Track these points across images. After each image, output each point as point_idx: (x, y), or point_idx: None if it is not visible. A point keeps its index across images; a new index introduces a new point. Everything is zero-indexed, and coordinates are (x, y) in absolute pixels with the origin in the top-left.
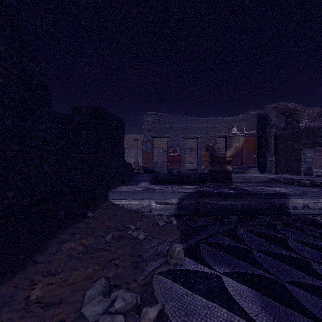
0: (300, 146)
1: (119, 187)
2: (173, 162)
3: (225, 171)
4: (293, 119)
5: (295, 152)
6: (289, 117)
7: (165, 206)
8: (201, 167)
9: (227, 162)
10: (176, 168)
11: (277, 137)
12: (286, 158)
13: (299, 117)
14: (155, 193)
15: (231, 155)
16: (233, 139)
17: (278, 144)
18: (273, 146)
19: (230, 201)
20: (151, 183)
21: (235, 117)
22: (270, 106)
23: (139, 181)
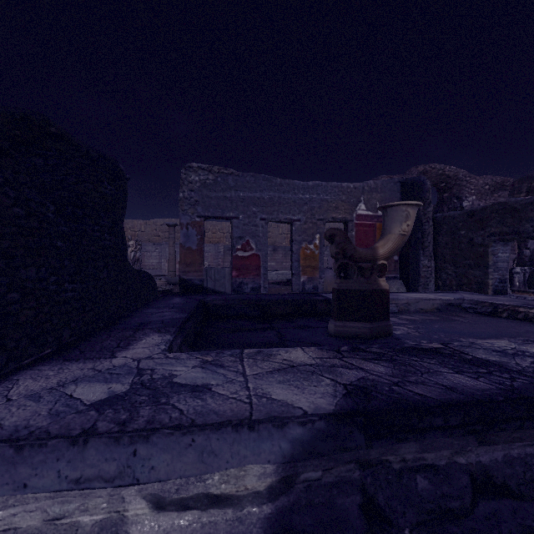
0: (485, 239)
1: (9, 385)
2: (244, 269)
3: (376, 292)
4: (452, 194)
5: (475, 251)
6: (445, 191)
7: (206, 517)
8: (300, 279)
9: (378, 270)
10: (250, 282)
11: (439, 223)
12: (455, 261)
13: (461, 191)
14: (150, 446)
15: (389, 252)
16: (393, 213)
17: (441, 236)
18: (432, 238)
19: (503, 444)
20: (178, 335)
21: (363, 183)
22: (417, 170)
23: (138, 329)
